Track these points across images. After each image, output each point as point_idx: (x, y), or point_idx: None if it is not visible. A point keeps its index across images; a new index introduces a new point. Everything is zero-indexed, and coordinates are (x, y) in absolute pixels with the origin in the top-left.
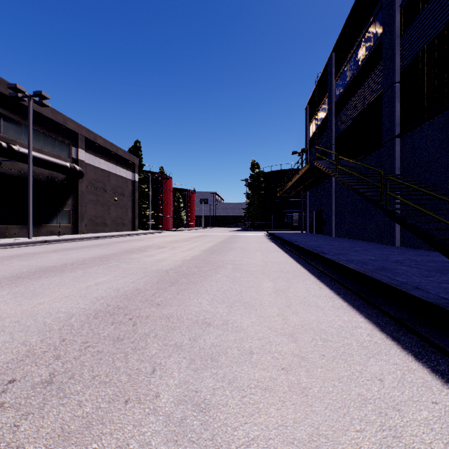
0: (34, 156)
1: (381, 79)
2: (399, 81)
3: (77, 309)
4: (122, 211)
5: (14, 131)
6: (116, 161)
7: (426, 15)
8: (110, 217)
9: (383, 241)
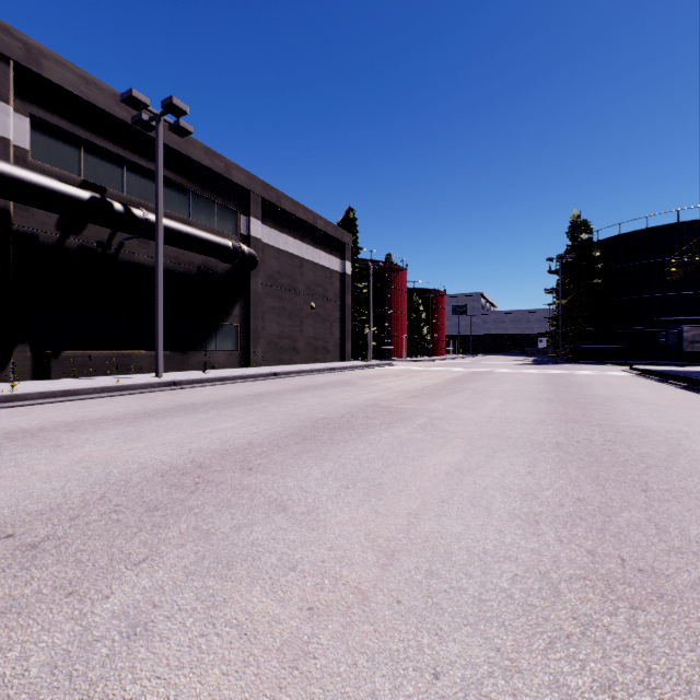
0: (170, 226)
1: None
2: None
3: None
4: (323, 327)
5: (145, 189)
6: (313, 240)
7: None
8: (303, 338)
9: None
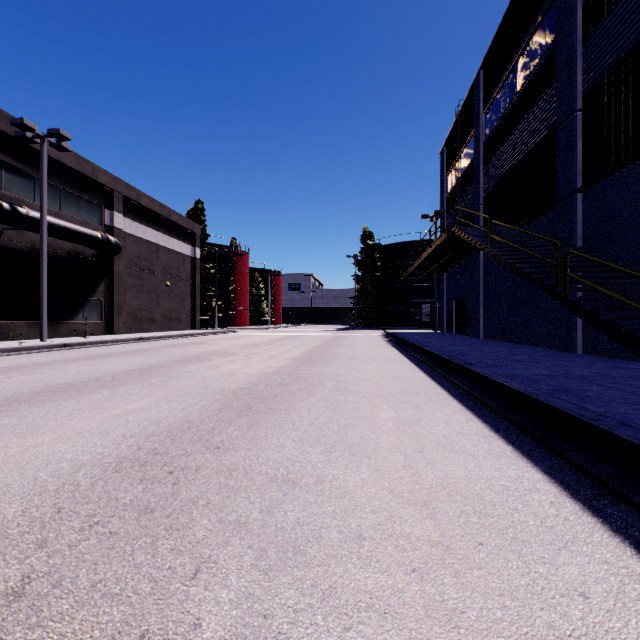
0: (50, 222)
1: (554, 107)
2: (582, 109)
3: (91, 454)
4: (177, 301)
5: (21, 187)
6: (168, 230)
7: (623, 9)
8: (160, 310)
9: (557, 346)
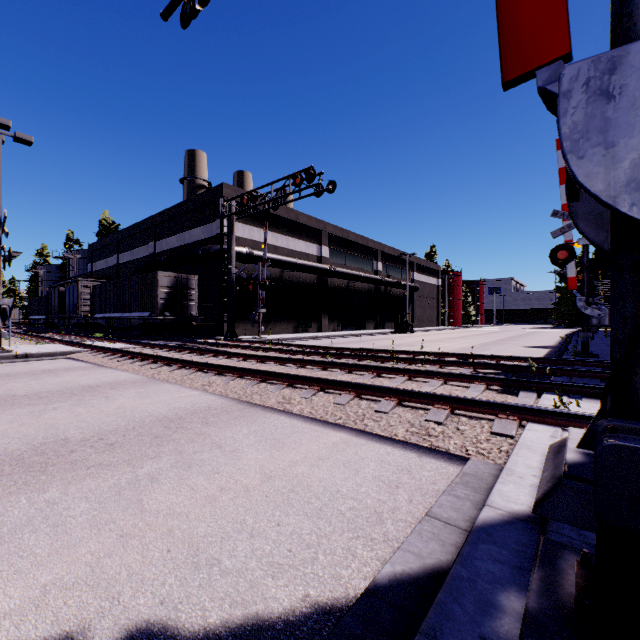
0: (405, 285)
1: None
2: None
3: (496, 338)
4: (431, 311)
5: (394, 272)
6: (428, 273)
7: None
8: (425, 316)
9: None
